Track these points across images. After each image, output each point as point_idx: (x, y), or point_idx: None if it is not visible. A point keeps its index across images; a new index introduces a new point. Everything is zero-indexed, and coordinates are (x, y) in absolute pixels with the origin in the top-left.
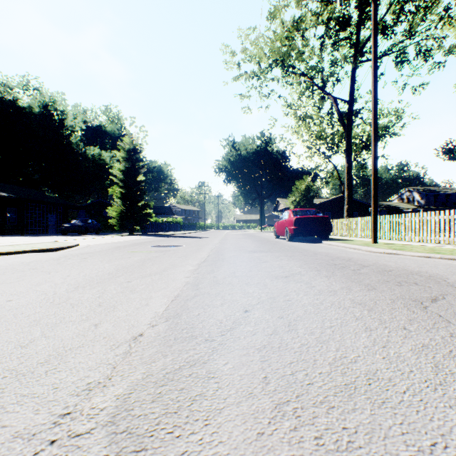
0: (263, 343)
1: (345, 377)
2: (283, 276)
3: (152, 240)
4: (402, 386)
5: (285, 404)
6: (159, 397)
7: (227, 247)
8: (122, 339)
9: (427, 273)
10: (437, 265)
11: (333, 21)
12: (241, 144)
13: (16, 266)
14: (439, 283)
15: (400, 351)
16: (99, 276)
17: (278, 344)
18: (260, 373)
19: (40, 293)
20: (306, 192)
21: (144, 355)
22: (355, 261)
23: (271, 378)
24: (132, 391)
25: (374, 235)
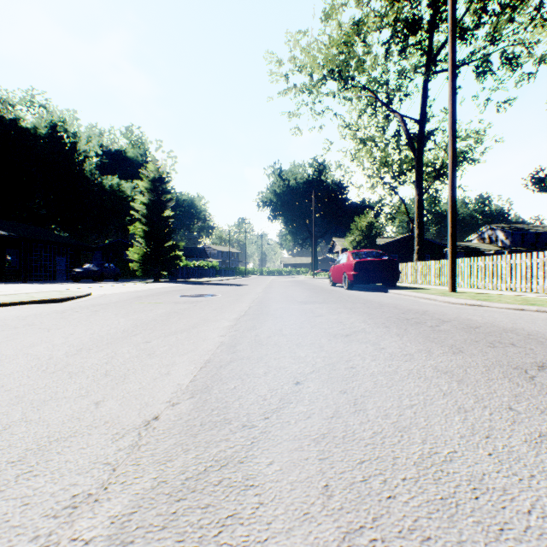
0: (321, 430)
1: (440, 486)
2: (344, 335)
3: (181, 288)
4: (524, 502)
5: (357, 533)
6: (173, 520)
7: (273, 297)
8: (129, 424)
9: (524, 331)
10: (534, 320)
11: (400, 23)
12: (290, 173)
13: (9, 321)
14: (542, 344)
15: (511, 444)
16: (110, 334)
17: (342, 432)
18: (319, 479)
19: (32, 358)
20: (368, 230)
21: (158, 450)
22: (432, 315)
23: (335, 488)
24: (134, 510)
25: (452, 282)
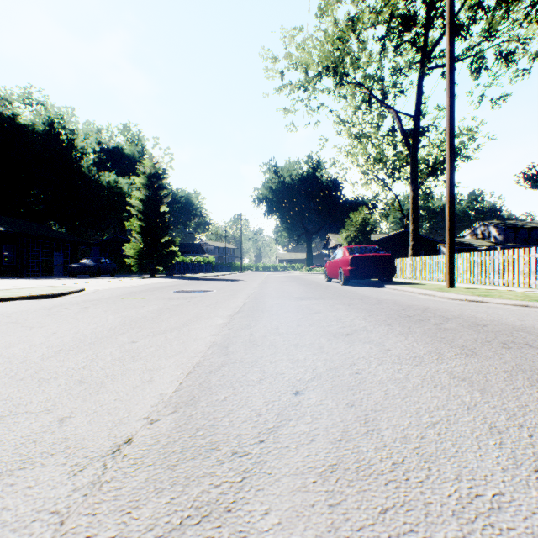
0: (328, 460)
1: None
2: (344, 334)
3: (176, 284)
4: None
5: None
6: None
7: (268, 293)
8: (94, 451)
9: (536, 329)
10: None
11: (395, 20)
12: (285, 170)
13: None
14: None
15: None
16: (95, 333)
17: (355, 463)
18: None
19: (3, 361)
20: (362, 226)
21: (124, 491)
22: (434, 312)
23: None
24: None
25: (450, 278)
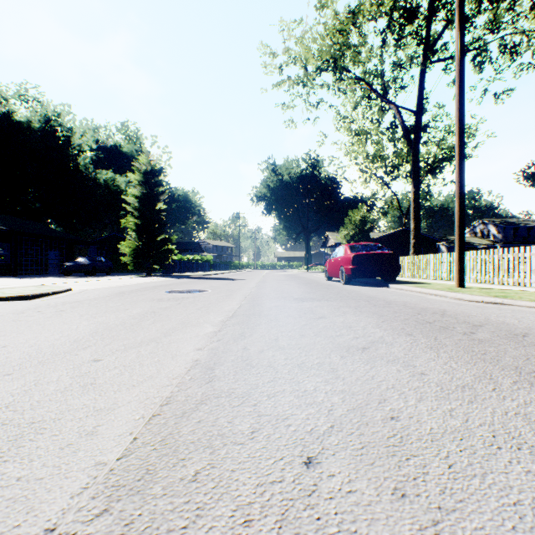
0: None
1: None
2: (360, 348)
3: (170, 283)
4: None
5: None
6: None
7: (266, 293)
8: None
9: None
10: None
11: (397, 12)
12: (283, 168)
13: None
14: None
15: None
16: (54, 346)
17: None
18: None
19: None
20: (362, 224)
21: None
22: (455, 317)
23: None
24: None
25: (459, 277)
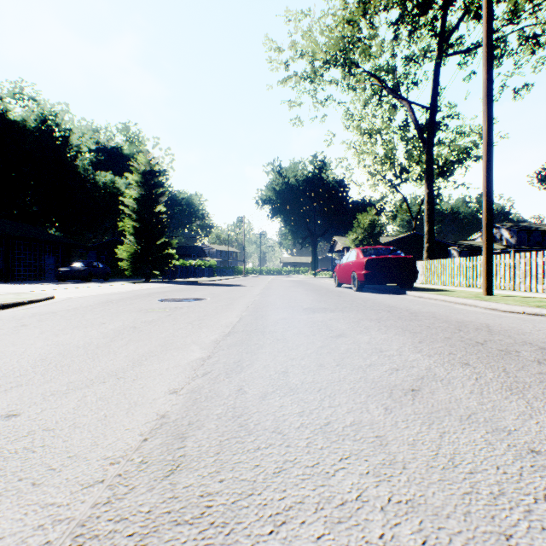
0: None
1: None
2: (407, 390)
3: (168, 289)
4: None
5: None
6: None
7: (271, 302)
8: None
9: None
10: None
11: (410, 2)
12: (289, 170)
13: None
14: None
15: None
16: None
17: None
18: None
19: None
20: (371, 227)
21: None
22: (508, 334)
23: None
24: None
25: (487, 283)
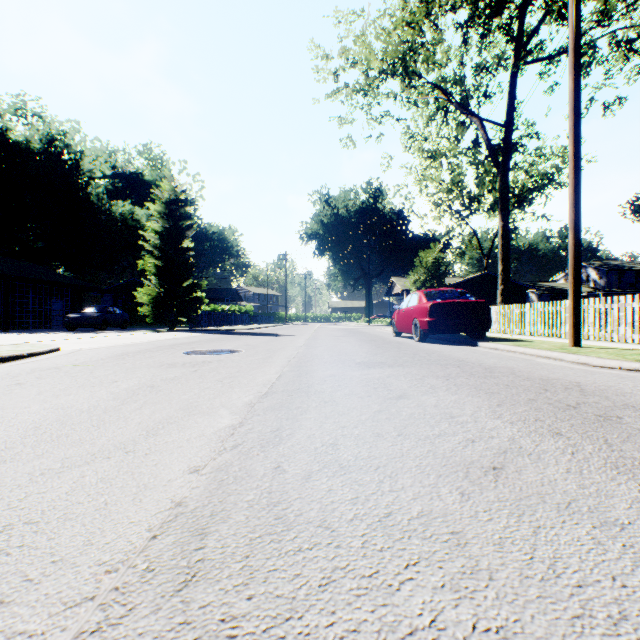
0: None
1: None
2: (487, 468)
3: (195, 340)
4: None
5: None
6: None
7: (318, 354)
8: None
9: None
10: None
11: (482, 0)
12: (339, 200)
13: None
14: None
15: None
16: None
17: None
18: None
19: None
20: (435, 267)
21: None
22: (604, 395)
23: None
24: None
25: (575, 333)
